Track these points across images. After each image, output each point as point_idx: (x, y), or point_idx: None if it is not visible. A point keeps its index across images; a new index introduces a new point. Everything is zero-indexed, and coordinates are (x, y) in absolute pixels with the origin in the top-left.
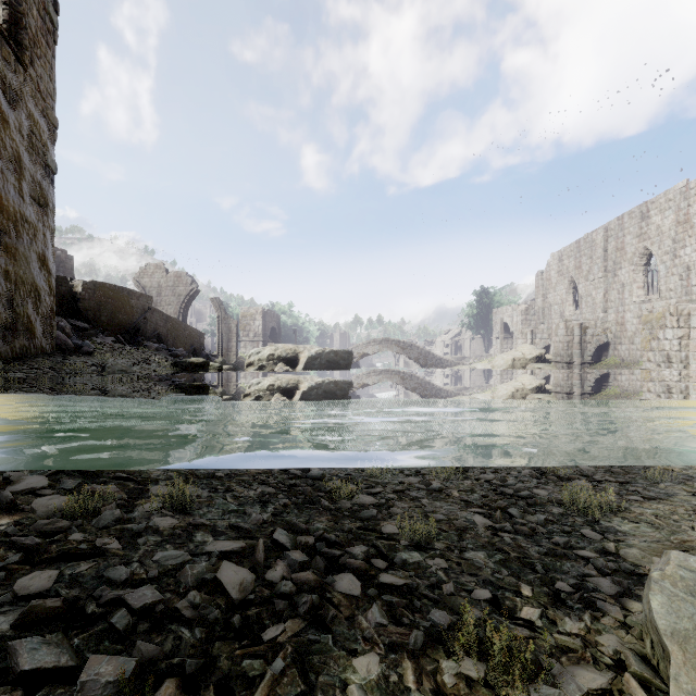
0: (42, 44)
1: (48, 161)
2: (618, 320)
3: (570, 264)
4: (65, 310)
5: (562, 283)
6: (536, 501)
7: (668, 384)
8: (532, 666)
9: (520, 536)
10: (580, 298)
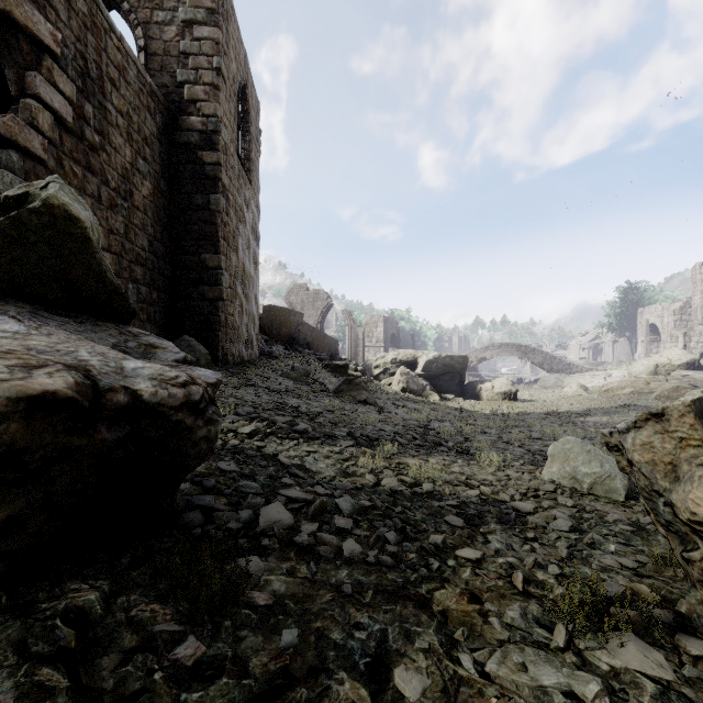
0: (255, 161)
1: (257, 235)
2: None
3: None
4: None
5: None
6: None
7: None
8: (501, 462)
9: (539, 456)
10: None
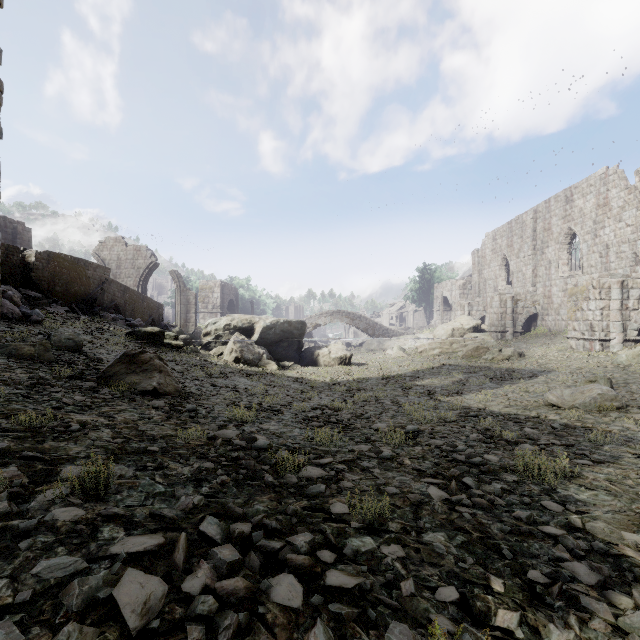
0: None
1: None
2: (545, 293)
3: (503, 243)
4: (17, 280)
5: (496, 260)
6: (489, 468)
7: (591, 350)
8: None
9: (479, 510)
10: (511, 274)
